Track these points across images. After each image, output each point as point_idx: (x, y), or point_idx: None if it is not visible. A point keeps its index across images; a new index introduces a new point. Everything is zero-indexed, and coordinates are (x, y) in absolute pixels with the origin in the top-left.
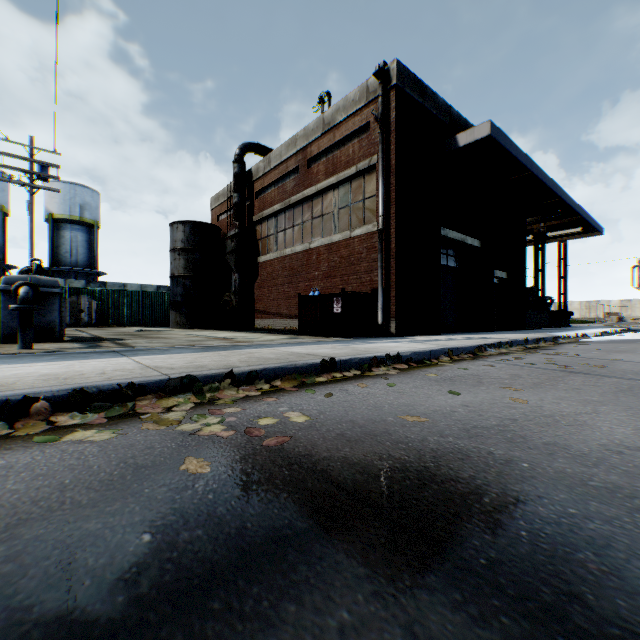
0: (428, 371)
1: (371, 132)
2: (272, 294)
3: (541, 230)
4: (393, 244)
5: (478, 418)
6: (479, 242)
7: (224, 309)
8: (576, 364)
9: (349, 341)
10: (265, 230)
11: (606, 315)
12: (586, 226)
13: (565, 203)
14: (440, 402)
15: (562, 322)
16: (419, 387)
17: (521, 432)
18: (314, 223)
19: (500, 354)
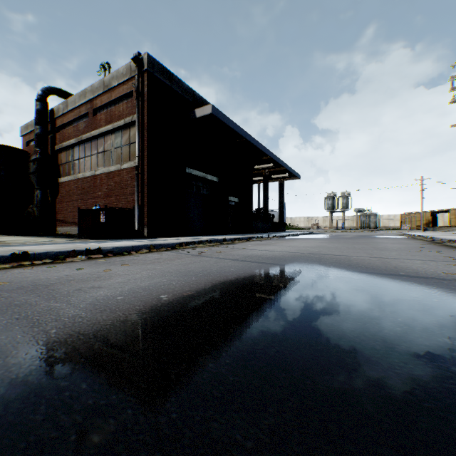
0: (111, 258)
1: (133, 98)
2: (70, 207)
3: (267, 174)
4: (146, 176)
5: (53, 280)
6: (217, 178)
7: (30, 218)
8: (216, 251)
9: (97, 241)
10: (65, 158)
11: (313, 225)
12: (291, 173)
13: (274, 159)
14: (56, 274)
15: (281, 229)
16: (71, 267)
17: (56, 285)
18: (99, 156)
19: (193, 247)
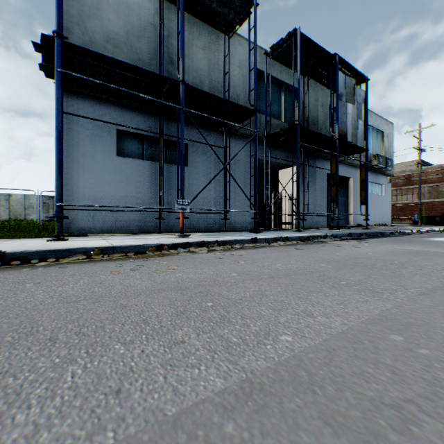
0: None
1: (441, 176)
2: None
3: None
4: None
5: None
6: None
7: None
8: None
9: None
10: None
11: None
12: None
13: None
14: None
15: None
16: None
17: None
18: (413, 195)
19: None
